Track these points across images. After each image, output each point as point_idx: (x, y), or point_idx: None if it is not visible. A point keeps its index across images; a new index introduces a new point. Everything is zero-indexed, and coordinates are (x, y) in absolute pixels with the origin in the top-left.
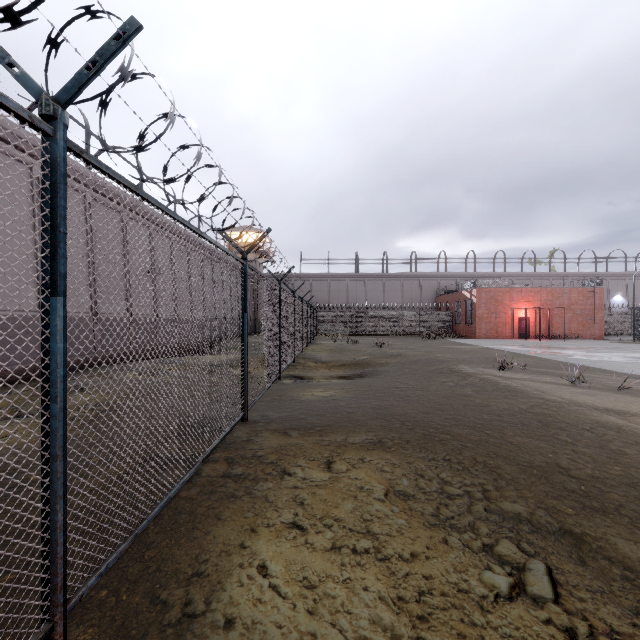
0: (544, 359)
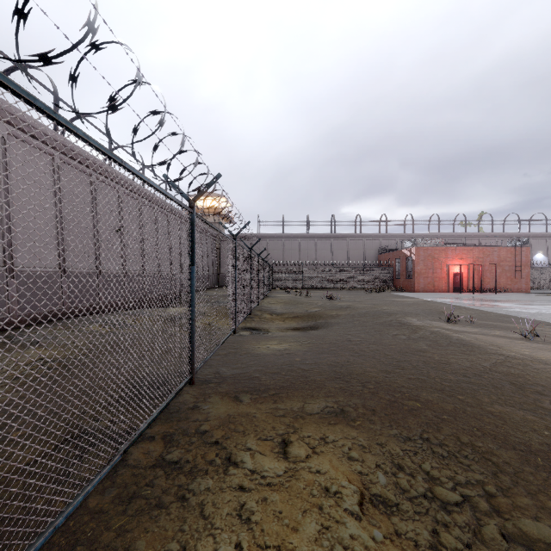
0: (485, 311)
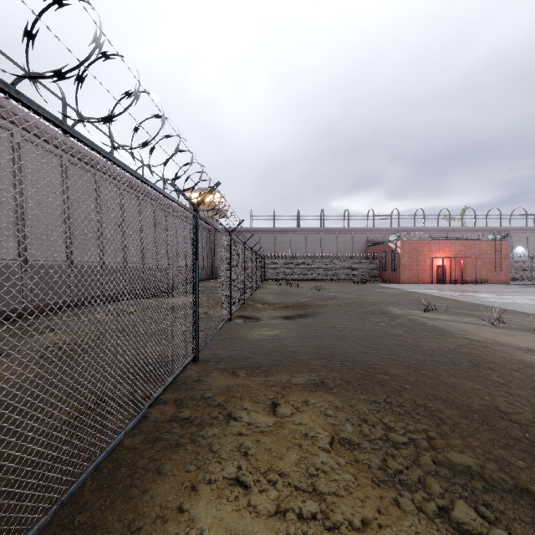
0: (462, 301)
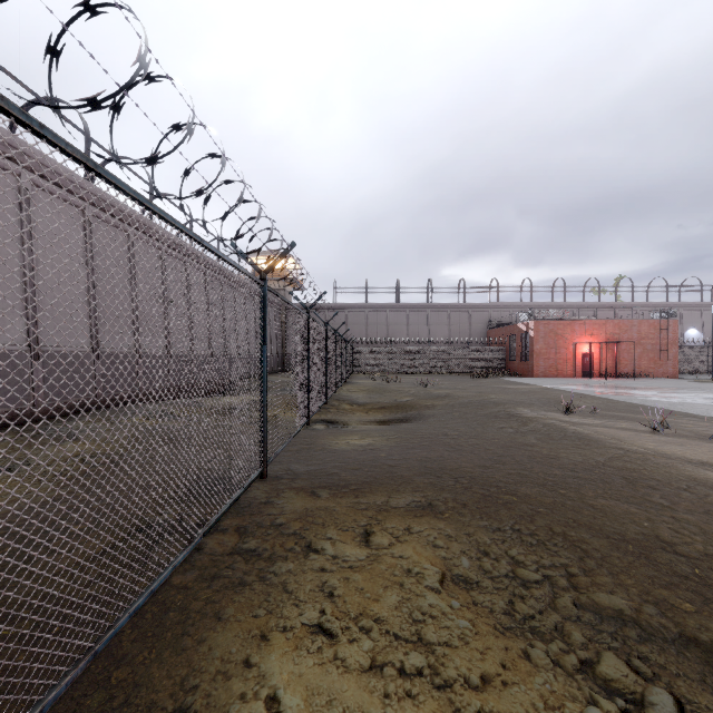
0: (615, 401)
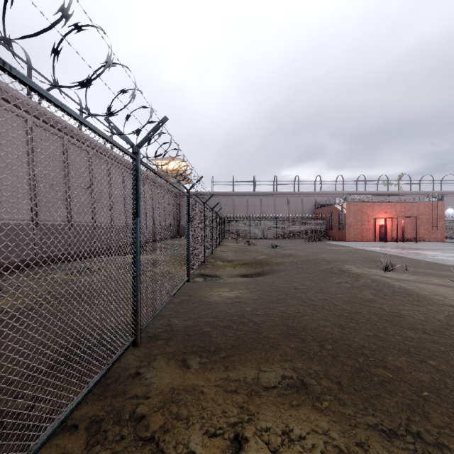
0: (414, 259)
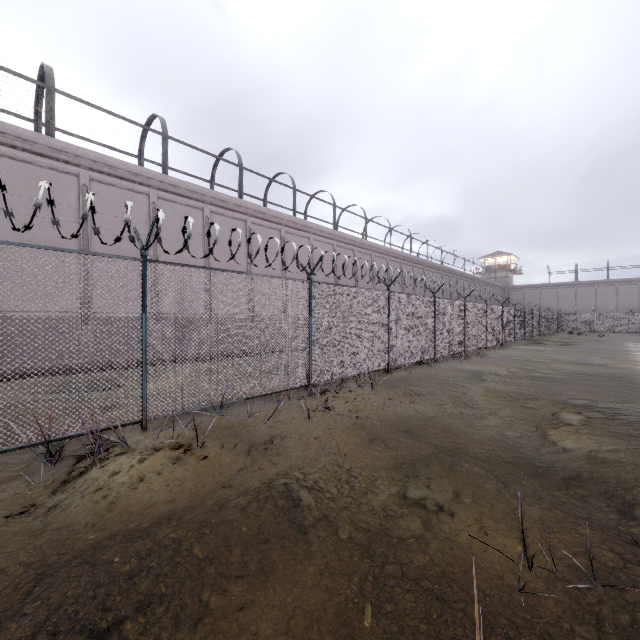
0: None
